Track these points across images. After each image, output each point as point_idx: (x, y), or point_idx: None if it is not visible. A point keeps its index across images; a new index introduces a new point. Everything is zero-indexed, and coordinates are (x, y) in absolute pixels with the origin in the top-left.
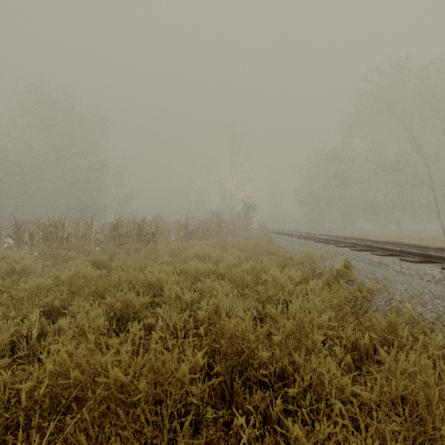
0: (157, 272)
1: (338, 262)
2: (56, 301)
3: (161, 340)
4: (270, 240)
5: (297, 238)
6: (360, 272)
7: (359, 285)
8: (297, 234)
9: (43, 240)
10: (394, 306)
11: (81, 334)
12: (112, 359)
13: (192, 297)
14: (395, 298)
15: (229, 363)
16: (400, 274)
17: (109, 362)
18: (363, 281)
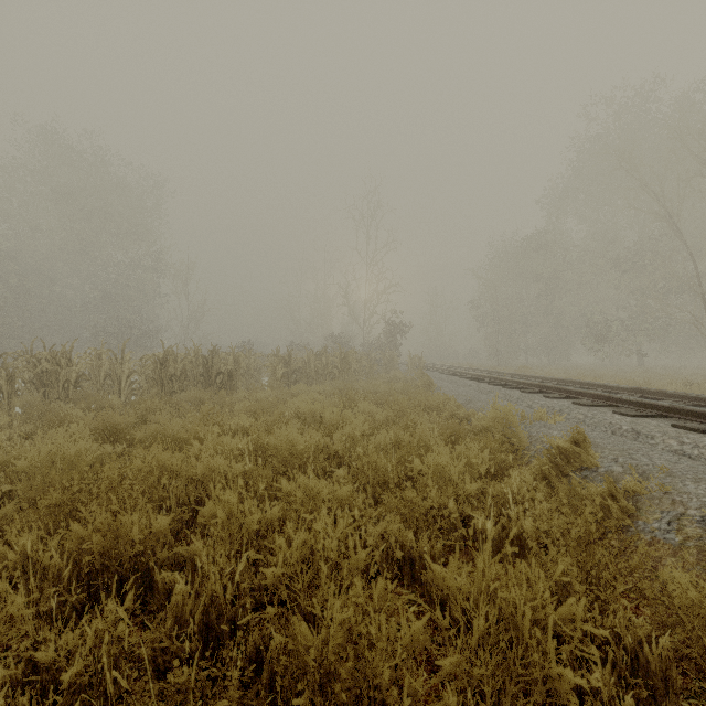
0: (207, 454)
1: (554, 429)
2: None
3: (171, 643)
4: (428, 385)
5: (476, 381)
6: (602, 452)
7: (610, 485)
8: (475, 374)
9: (34, 386)
10: (692, 534)
11: None
12: None
13: (268, 516)
14: (689, 516)
15: None
16: (681, 456)
17: None
18: (611, 472)
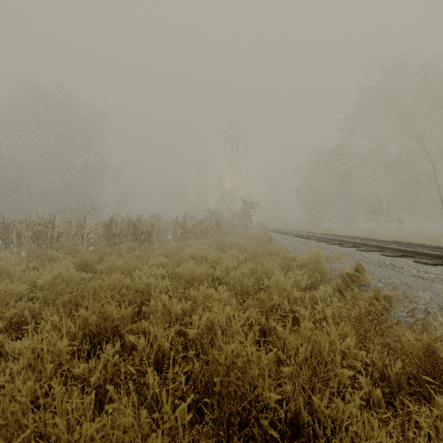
0: (146, 276)
1: (345, 264)
2: (26, 312)
3: (141, 366)
4: (270, 240)
5: (299, 238)
6: (372, 276)
7: (375, 292)
8: (298, 233)
9: (32, 240)
10: (419, 318)
11: (39, 360)
12: (49, 422)
13: (184, 308)
14: (419, 308)
15: (225, 408)
16: (417, 278)
17: (49, 422)
18: (377, 287)
